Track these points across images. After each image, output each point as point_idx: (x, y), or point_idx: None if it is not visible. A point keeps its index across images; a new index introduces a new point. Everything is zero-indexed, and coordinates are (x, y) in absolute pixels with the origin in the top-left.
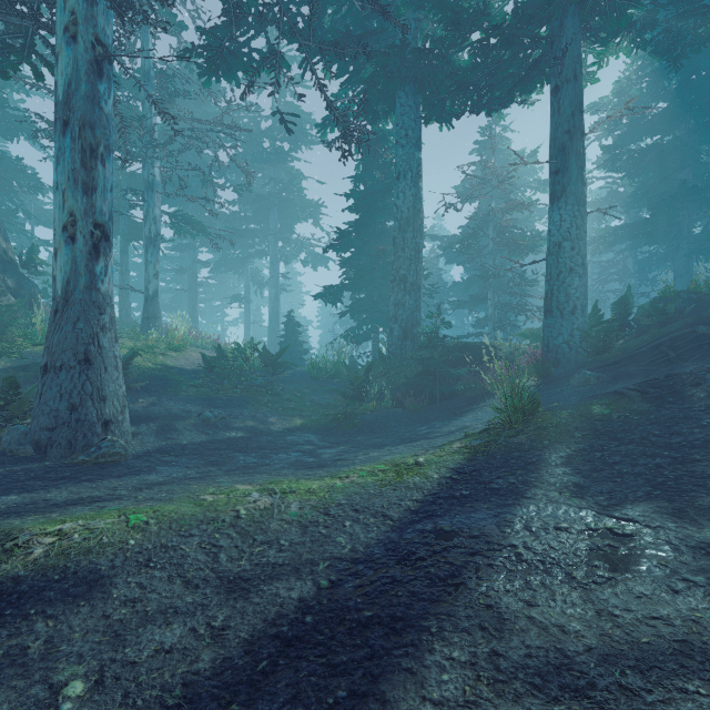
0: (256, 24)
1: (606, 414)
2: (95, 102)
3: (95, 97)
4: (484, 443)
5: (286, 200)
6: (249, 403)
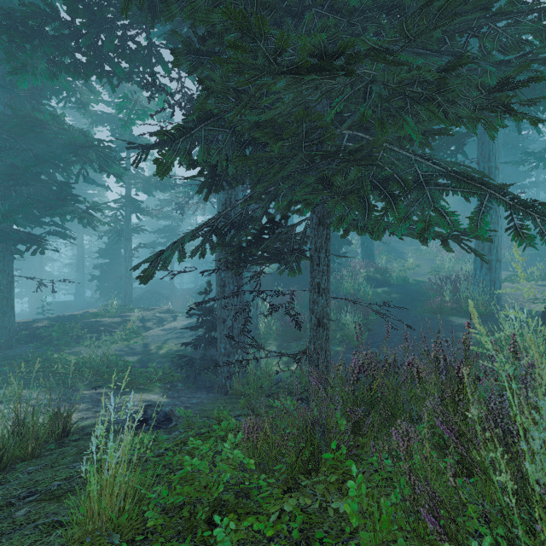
0: None
1: None
2: None
3: None
4: None
5: None
6: None
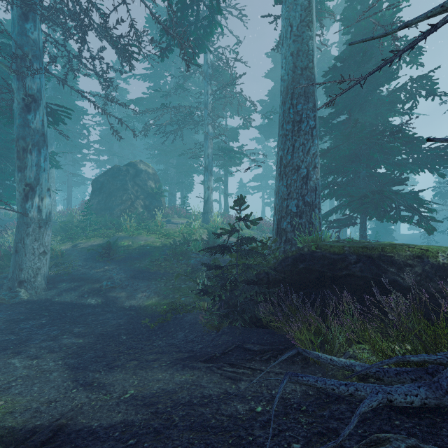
0: (194, 1)
1: None
2: (27, 125)
3: (26, 123)
4: None
5: None
6: (162, 277)
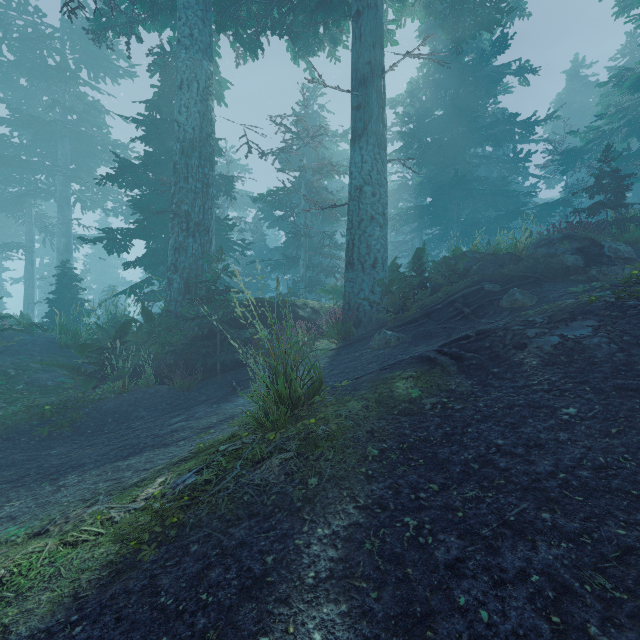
0: None
1: (415, 399)
2: None
3: None
4: (197, 487)
5: (79, 131)
6: None
